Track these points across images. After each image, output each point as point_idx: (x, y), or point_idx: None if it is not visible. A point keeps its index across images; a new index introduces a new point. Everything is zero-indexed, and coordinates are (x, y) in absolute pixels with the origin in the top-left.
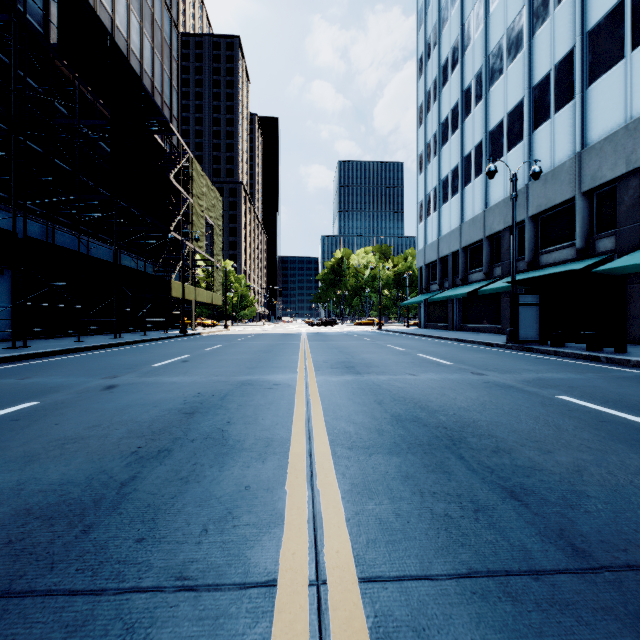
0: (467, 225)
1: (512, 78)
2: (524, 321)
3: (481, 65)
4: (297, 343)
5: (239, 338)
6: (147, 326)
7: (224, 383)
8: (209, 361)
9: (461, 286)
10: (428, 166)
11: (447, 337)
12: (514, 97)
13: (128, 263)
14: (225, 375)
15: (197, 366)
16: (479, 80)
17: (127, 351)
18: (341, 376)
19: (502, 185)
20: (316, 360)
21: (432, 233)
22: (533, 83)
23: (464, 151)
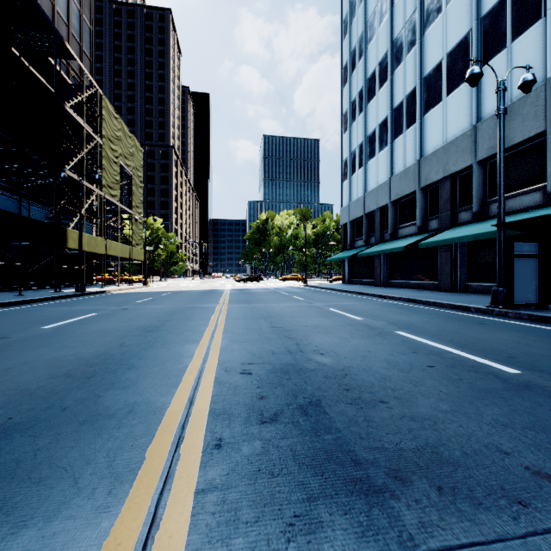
0: (398, 178)
1: (454, 14)
2: (520, 278)
3: (414, 9)
4: (212, 307)
5: (144, 298)
6: (45, 283)
7: None
8: None
9: (390, 241)
10: (353, 124)
11: (393, 296)
12: (456, 34)
13: (14, 208)
14: None
15: None
16: (412, 26)
17: None
18: None
19: (441, 131)
20: (226, 363)
21: (357, 190)
22: (482, 13)
23: (394, 102)
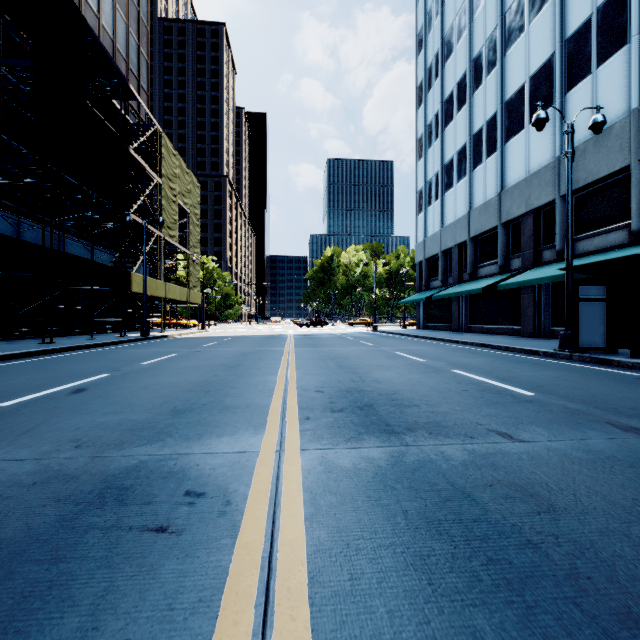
0: (477, 212)
1: (537, 34)
2: (586, 321)
3: (495, 26)
4: (280, 350)
5: (210, 342)
6: (107, 327)
7: (54, 490)
8: (120, 390)
9: (469, 281)
10: (428, 150)
11: (465, 341)
12: (539, 56)
13: (80, 252)
14: (100, 443)
15: (80, 406)
16: (492, 44)
17: (23, 366)
18: (357, 444)
19: (523, 162)
20: (304, 386)
21: (433, 224)
22: (566, 35)
23: (473, 128)
